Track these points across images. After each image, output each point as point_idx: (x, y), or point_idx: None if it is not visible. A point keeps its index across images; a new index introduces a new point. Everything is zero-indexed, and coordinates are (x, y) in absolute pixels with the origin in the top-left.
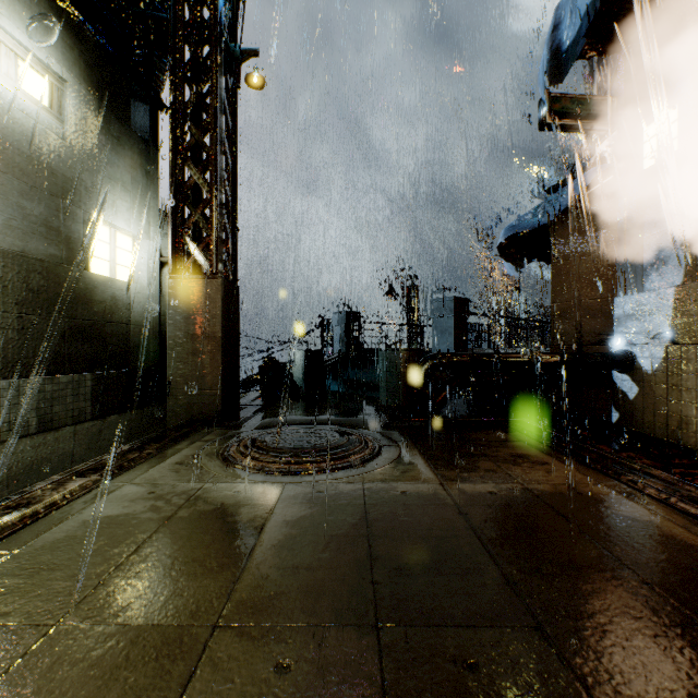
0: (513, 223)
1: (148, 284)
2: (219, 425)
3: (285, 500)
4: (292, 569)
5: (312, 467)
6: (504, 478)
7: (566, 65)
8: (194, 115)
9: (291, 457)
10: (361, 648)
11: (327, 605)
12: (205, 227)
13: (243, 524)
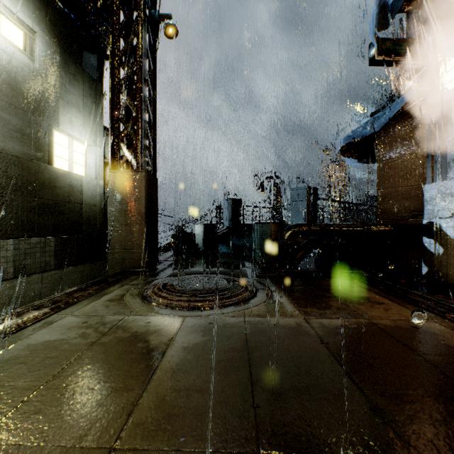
0: (348, 134)
1: (96, 177)
2: (143, 274)
3: (184, 329)
4: (185, 391)
5: (206, 304)
6: (352, 314)
7: (390, 16)
8: (127, 60)
9: (191, 297)
10: None
11: (214, 429)
12: (134, 136)
13: (150, 349)
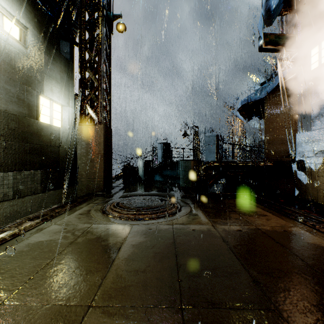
0: (245, 98)
1: (69, 128)
2: (102, 196)
3: (132, 233)
4: (134, 272)
5: (146, 216)
6: (245, 222)
7: (273, 18)
8: (91, 46)
9: (136, 211)
10: (172, 322)
11: (153, 294)
12: (95, 100)
13: (110, 246)
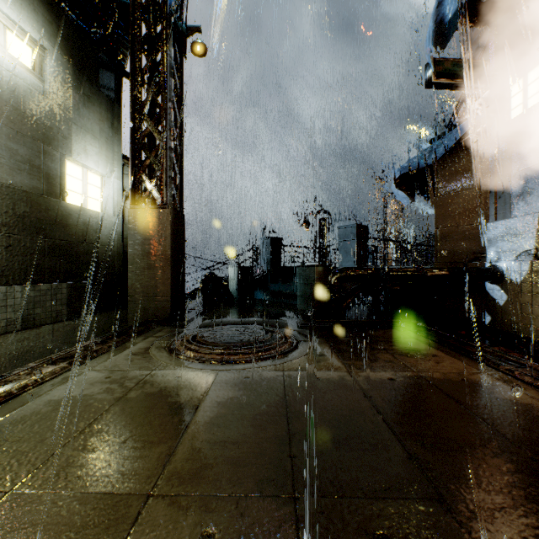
0: (403, 164)
1: (113, 213)
2: (168, 325)
3: (217, 384)
4: (221, 444)
5: (241, 357)
6: (401, 367)
7: (448, 34)
8: (150, 79)
9: (224, 349)
10: (280, 518)
11: (250, 477)
12: (158, 167)
13: (181, 403)
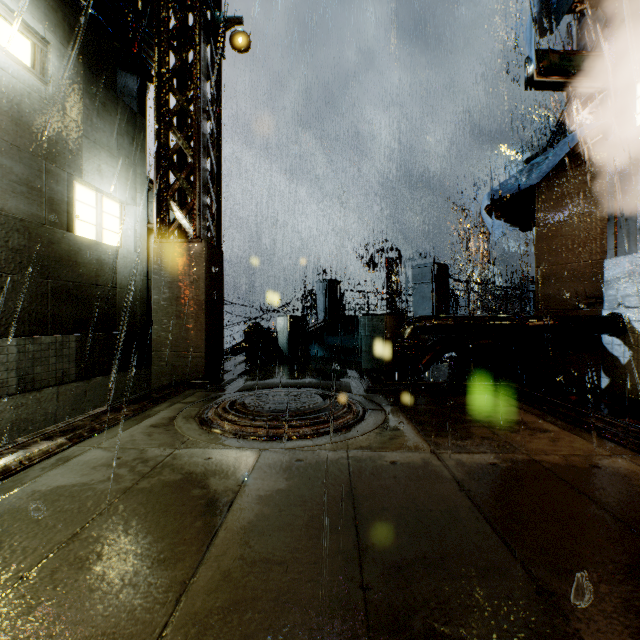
0: (495, 187)
1: (135, 249)
2: (202, 387)
3: (260, 469)
4: (261, 564)
5: (292, 432)
6: (504, 447)
7: (556, 18)
8: (180, 84)
9: (270, 421)
10: None
11: (303, 623)
12: (189, 191)
13: (210, 498)
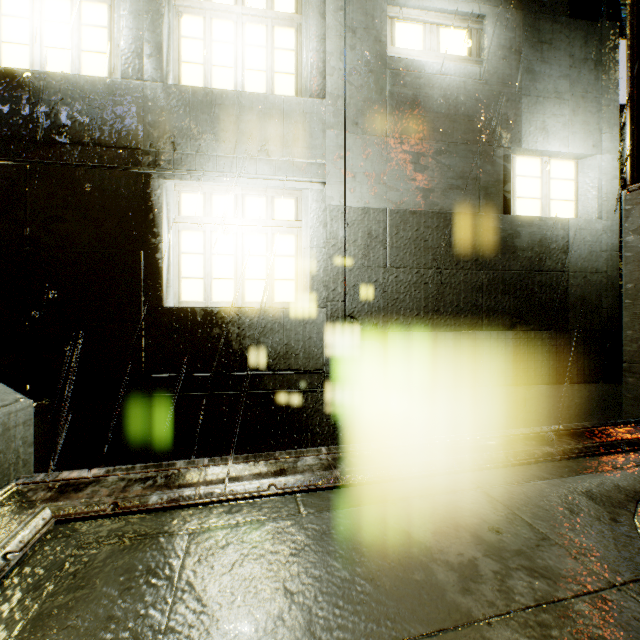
0: None
1: (598, 215)
2: None
3: None
4: None
5: None
6: None
7: None
8: None
9: None
10: None
11: None
12: None
13: None
